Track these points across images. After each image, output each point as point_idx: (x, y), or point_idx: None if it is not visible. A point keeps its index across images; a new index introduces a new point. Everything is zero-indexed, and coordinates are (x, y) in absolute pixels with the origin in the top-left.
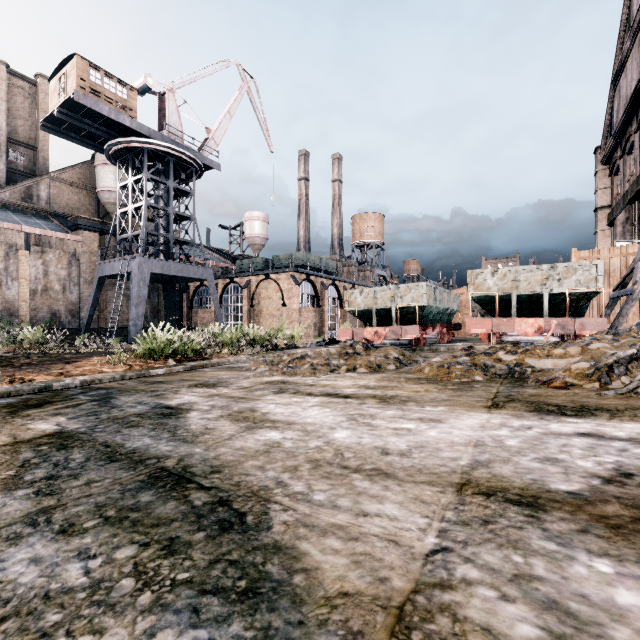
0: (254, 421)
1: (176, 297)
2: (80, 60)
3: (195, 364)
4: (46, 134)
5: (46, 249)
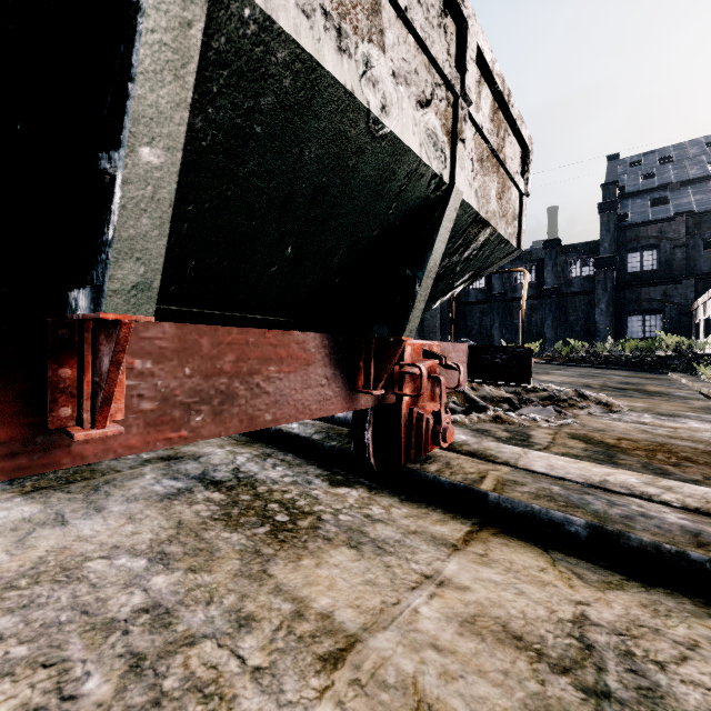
0: None
1: None
2: None
3: None
4: None
5: None
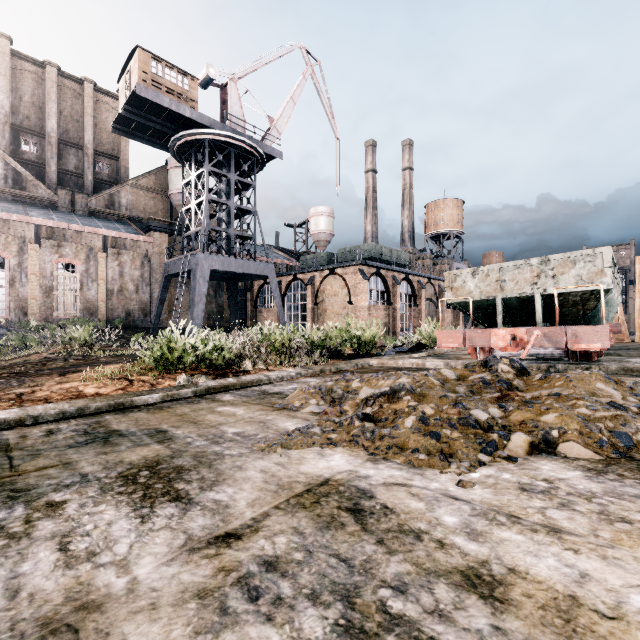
0: None
1: (241, 296)
2: (142, 52)
3: (214, 384)
4: (127, 144)
5: (121, 251)
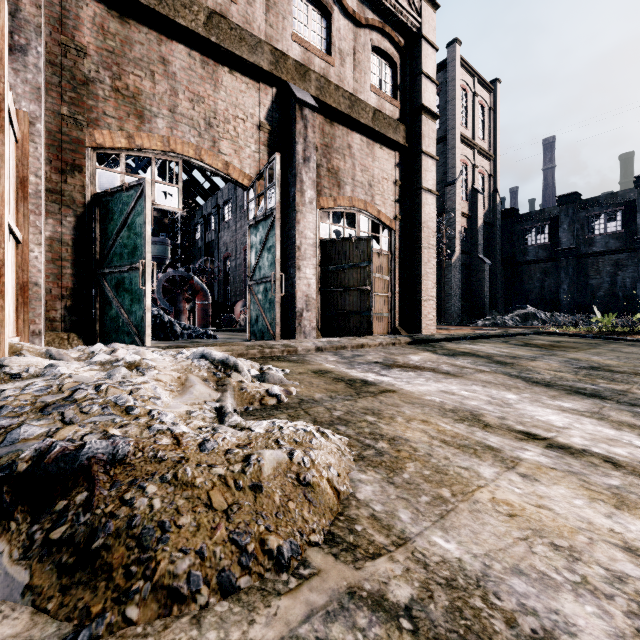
0: (610, 420)
1: None
2: None
3: None
4: None
5: None
